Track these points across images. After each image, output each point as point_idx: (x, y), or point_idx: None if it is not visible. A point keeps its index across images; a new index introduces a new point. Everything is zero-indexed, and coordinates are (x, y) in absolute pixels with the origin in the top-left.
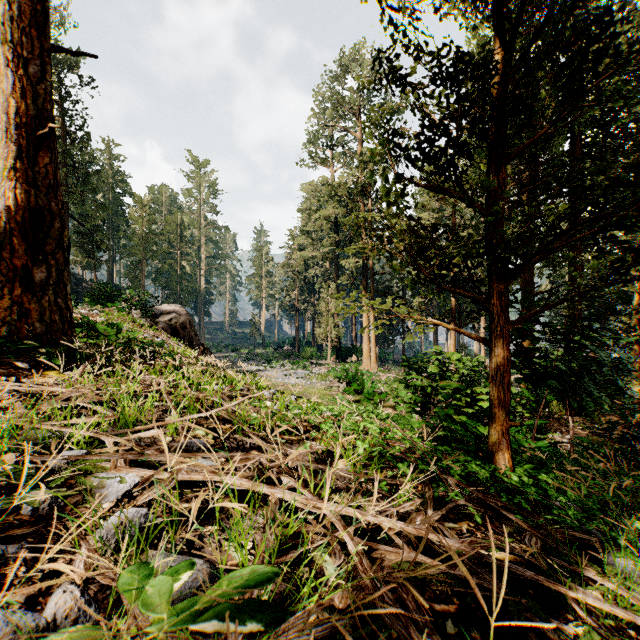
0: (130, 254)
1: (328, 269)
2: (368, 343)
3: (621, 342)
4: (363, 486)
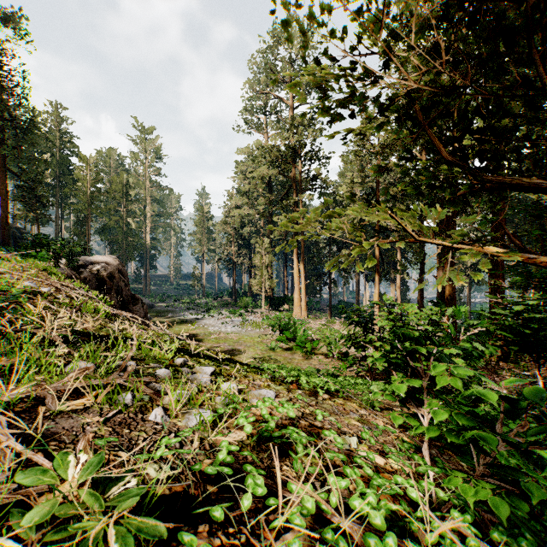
0: (76, 210)
1: (262, 226)
2: (299, 293)
3: None
4: None
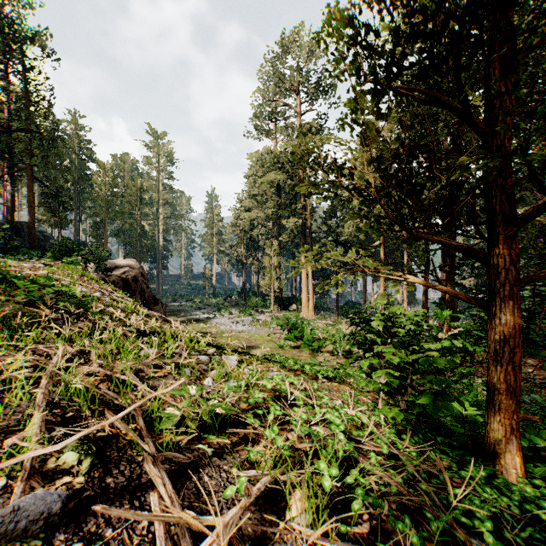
0: (94, 214)
1: (271, 228)
2: (306, 293)
3: None
4: None
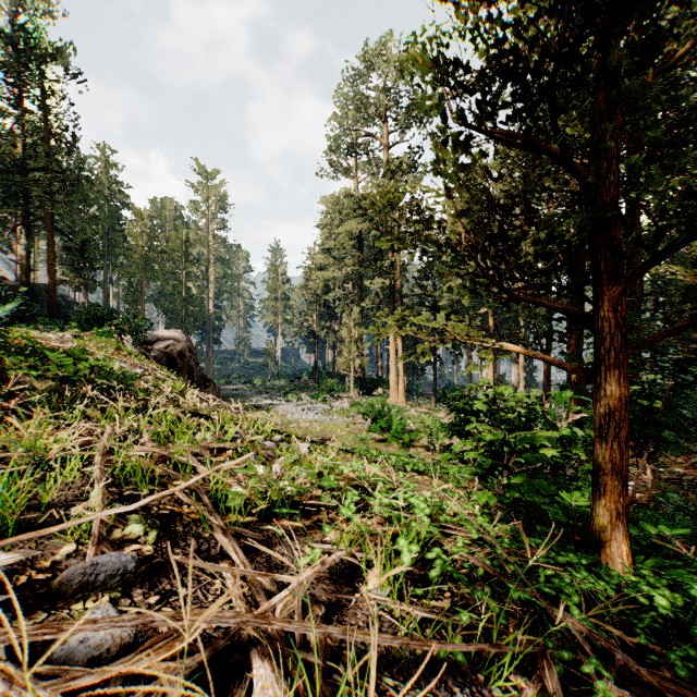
0: (128, 274)
1: (351, 291)
2: (396, 374)
3: None
4: None
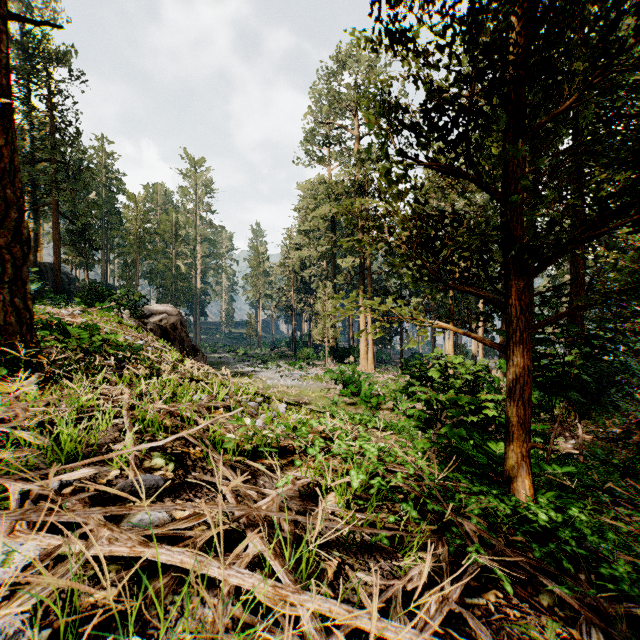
0: (124, 253)
1: (325, 269)
2: (365, 344)
3: (636, 345)
4: (358, 536)
